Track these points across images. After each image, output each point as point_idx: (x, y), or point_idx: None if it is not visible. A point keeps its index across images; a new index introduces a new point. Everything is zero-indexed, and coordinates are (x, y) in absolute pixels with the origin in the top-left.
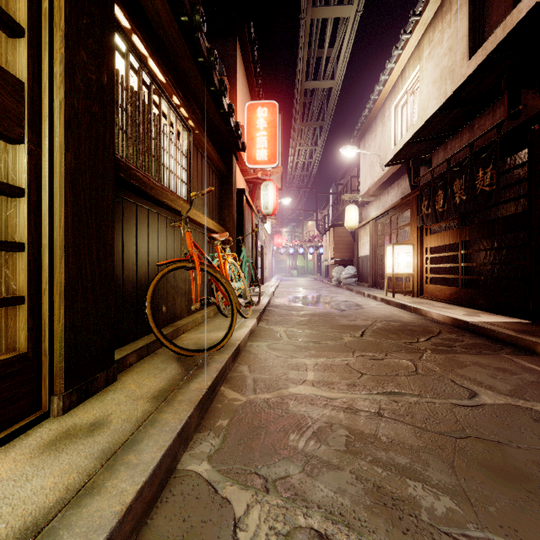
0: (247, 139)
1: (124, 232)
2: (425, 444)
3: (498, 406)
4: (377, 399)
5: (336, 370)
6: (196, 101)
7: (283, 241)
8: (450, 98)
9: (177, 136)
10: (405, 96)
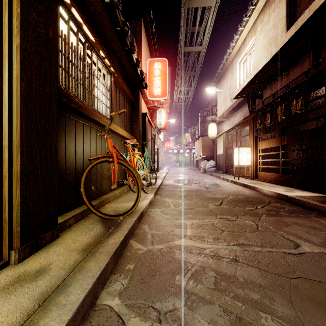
0: (148, 82)
1: (66, 138)
2: (269, 283)
3: (315, 254)
4: (234, 249)
5: (205, 228)
6: (115, 56)
7: (171, 145)
8: (275, 55)
9: (103, 77)
10: (245, 56)
